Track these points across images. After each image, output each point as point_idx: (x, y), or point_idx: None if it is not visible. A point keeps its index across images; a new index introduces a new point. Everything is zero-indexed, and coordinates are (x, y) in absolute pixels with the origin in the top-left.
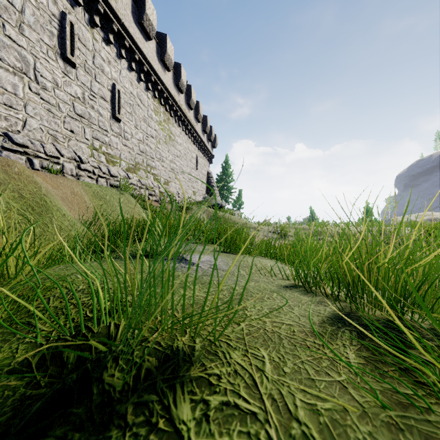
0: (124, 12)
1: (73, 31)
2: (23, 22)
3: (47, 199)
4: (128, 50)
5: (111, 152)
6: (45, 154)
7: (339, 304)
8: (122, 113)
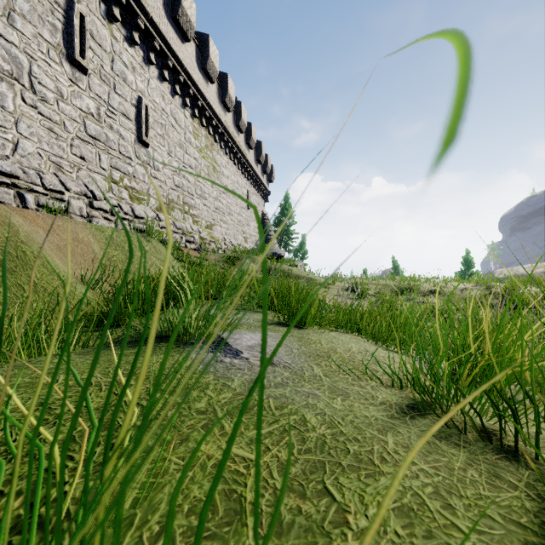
0: (152, 3)
1: (84, 26)
2: (14, 10)
3: (27, 249)
4: (159, 54)
5: (135, 186)
6: (43, 187)
7: (532, 471)
8: (151, 136)
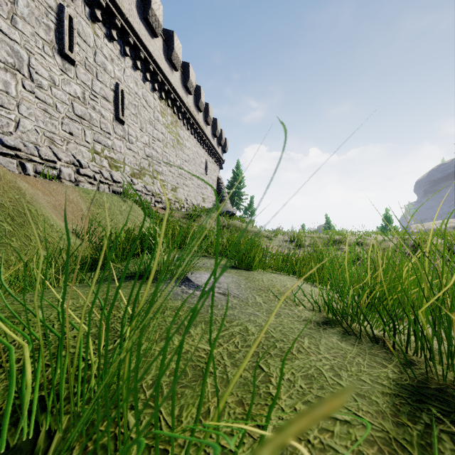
0: (128, 6)
1: (72, 26)
2: (16, 14)
3: (32, 208)
4: (133, 48)
5: (114, 156)
6: (39, 157)
7: (400, 359)
8: (126, 115)
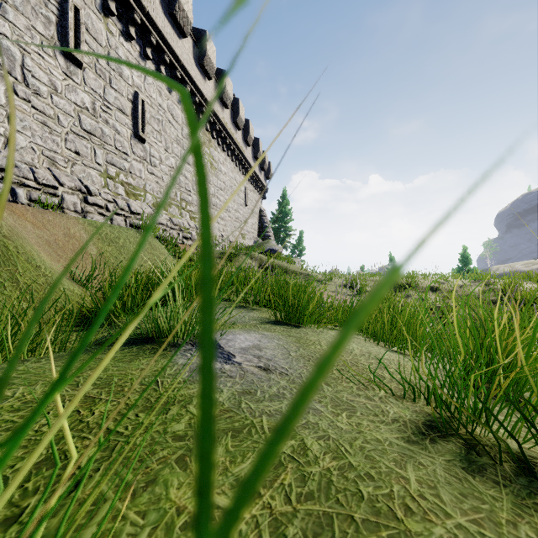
0: None
1: (79, 19)
2: (6, 1)
3: (10, 244)
4: (156, 49)
5: (132, 181)
6: (35, 182)
7: None
8: (148, 131)
